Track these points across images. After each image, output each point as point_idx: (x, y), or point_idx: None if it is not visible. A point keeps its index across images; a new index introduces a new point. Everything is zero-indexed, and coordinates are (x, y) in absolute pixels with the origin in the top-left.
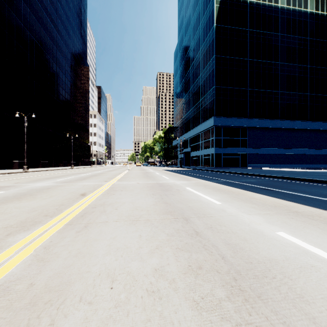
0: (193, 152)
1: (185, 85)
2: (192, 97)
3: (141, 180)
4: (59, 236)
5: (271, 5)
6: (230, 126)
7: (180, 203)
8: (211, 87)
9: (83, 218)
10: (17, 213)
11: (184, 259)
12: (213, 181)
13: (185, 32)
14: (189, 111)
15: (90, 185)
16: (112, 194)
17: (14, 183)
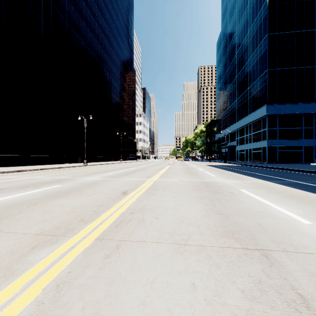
0: (239, 146)
1: (230, 74)
2: (238, 86)
3: (184, 177)
4: (82, 263)
5: None
6: (288, 114)
7: (242, 215)
8: (263, 71)
9: (117, 231)
10: (58, 213)
11: None
12: (274, 181)
13: (229, 17)
14: (235, 101)
15: (133, 181)
16: (153, 194)
17: (72, 176)
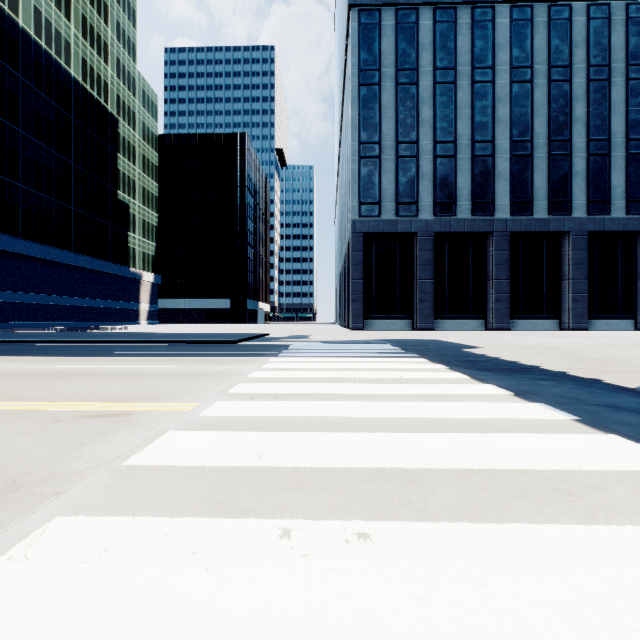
0: None
1: None
2: None
3: None
4: None
5: (4, 8)
6: None
7: None
8: None
9: None
10: None
11: (12, 378)
12: None
13: None
14: None
15: None
16: None
17: None
